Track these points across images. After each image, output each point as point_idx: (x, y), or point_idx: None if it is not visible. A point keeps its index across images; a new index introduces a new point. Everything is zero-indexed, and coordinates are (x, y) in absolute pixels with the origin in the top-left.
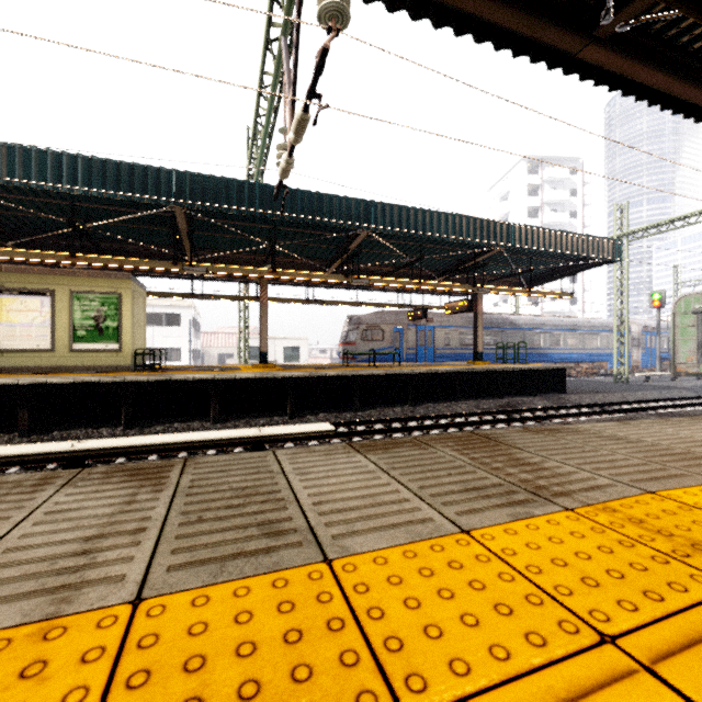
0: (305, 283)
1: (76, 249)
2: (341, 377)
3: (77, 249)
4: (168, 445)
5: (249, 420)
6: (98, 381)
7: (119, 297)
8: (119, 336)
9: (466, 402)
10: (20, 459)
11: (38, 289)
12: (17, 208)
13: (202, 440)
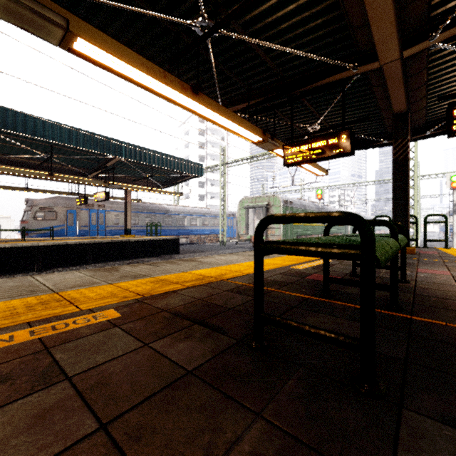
0: None
1: None
2: None
3: None
4: None
5: None
6: None
7: None
8: None
9: (96, 264)
10: None
11: None
12: None
13: None
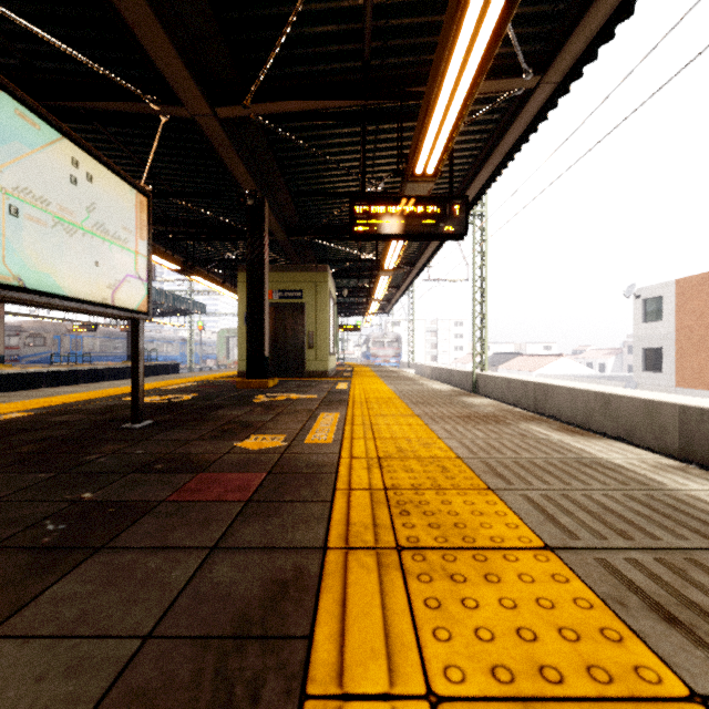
0: None
1: None
2: (101, 369)
3: None
4: None
5: None
6: None
7: None
8: None
9: None
10: None
11: None
12: None
13: None
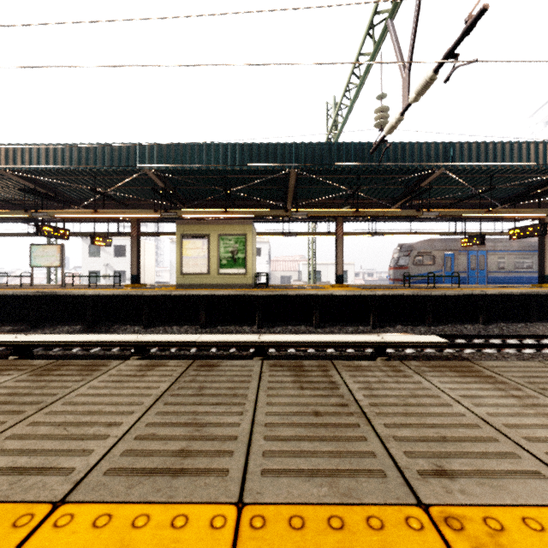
0: (366, 219)
1: (218, 207)
2: (415, 296)
3: (218, 207)
4: (318, 343)
5: (340, 327)
6: (243, 294)
7: (245, 237)
8: (245, 263)
9: (543, 323)
10: (232, 344)
11: (201, 234)
12: (193, 184)
13: (341, 341)
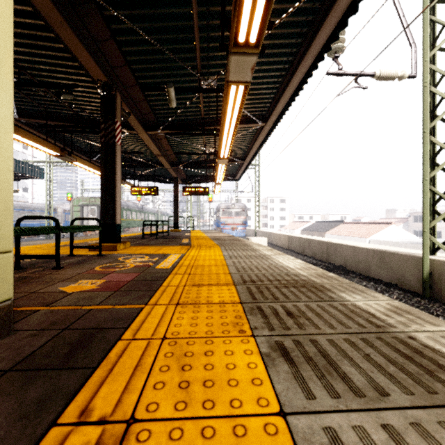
0: None
1: None
2: None
3: None
4: None
5: None
6: None
7: None
8: None
9: None
10: None
11: None
12: None
13: None
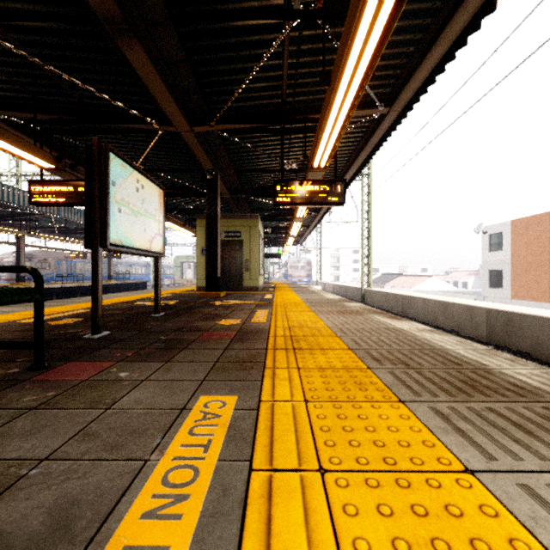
0: None
1: None
2: None
3: None
4: None
5: None
6: None
7: None
8: None
9: None
10: None
11: None
12: None
13: None
